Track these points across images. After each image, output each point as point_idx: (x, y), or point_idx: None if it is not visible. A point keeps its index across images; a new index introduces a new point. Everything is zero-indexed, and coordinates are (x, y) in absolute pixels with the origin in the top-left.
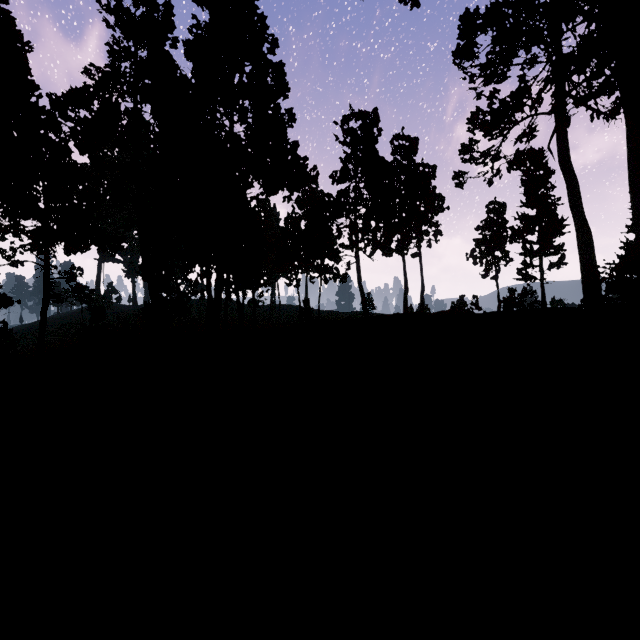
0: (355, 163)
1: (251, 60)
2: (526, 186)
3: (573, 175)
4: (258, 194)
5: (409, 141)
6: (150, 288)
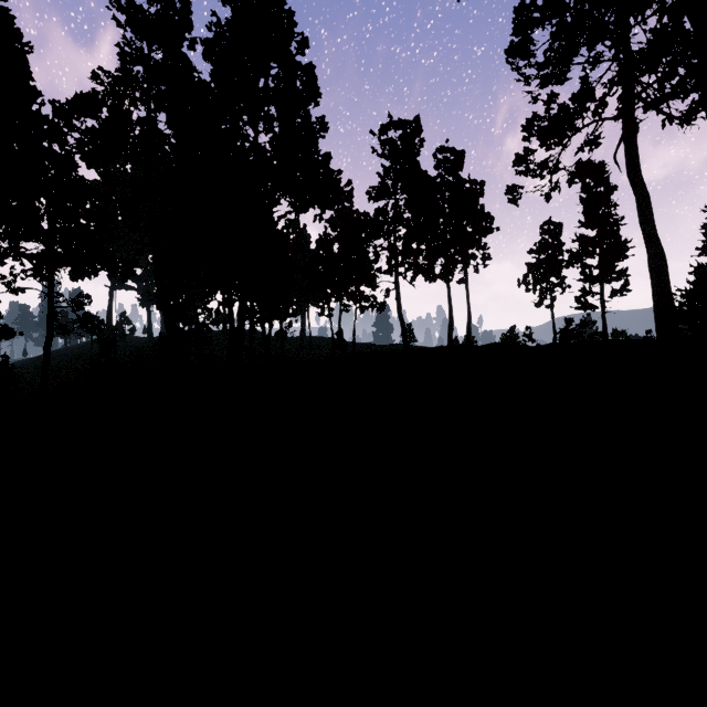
0: (394, 178)
1: (278, 62)
2: (585, 204)
3: (644, 188)
4: (286, 213)
5: (454, 154)
6: (165, 318)
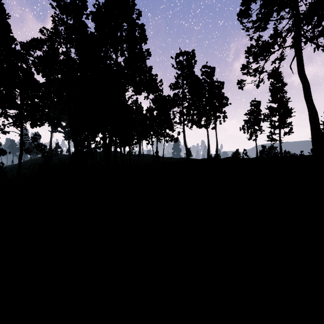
0: (182, 79)
1: (127, 22)
2: (272, 92)
3: (306, 80)
4: (131, 95)
5: (210, 69)
6: (74, 145)
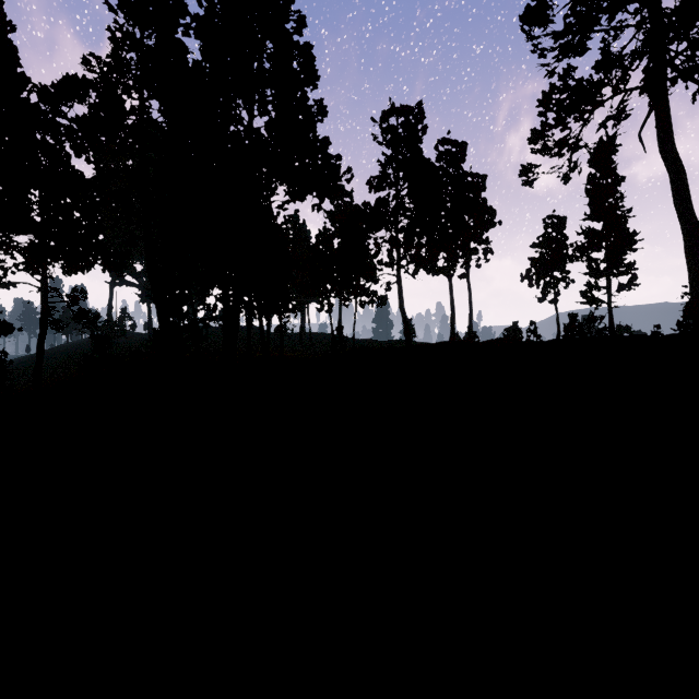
0: (396, 166)
1: (273, 40)
2: (591, 196)
3: (679, 164)
4: (283, 203)
5: (456, 146)
6: (158, 312)
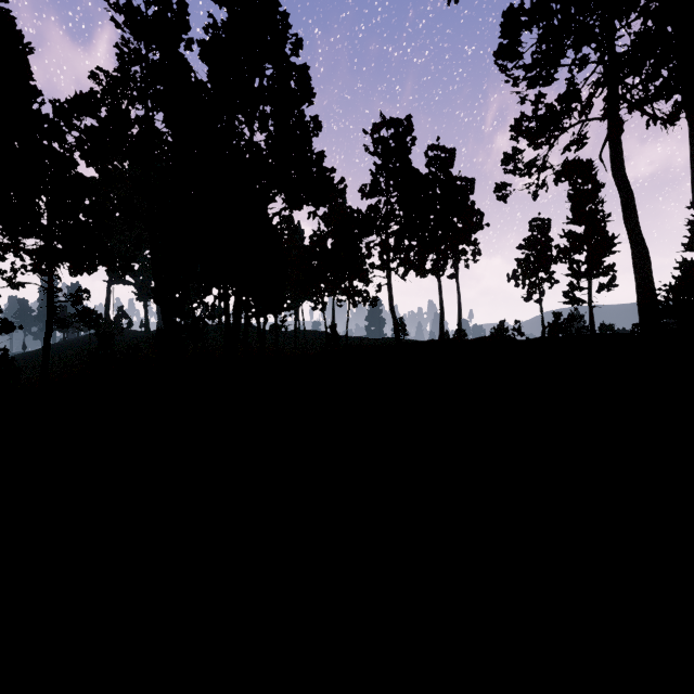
0: (386, 175)
1: (273, 62)
2: (573, 201)
3: (628, 187)
4: (280, 209)
5: (445, 152)
6: (163, 312)
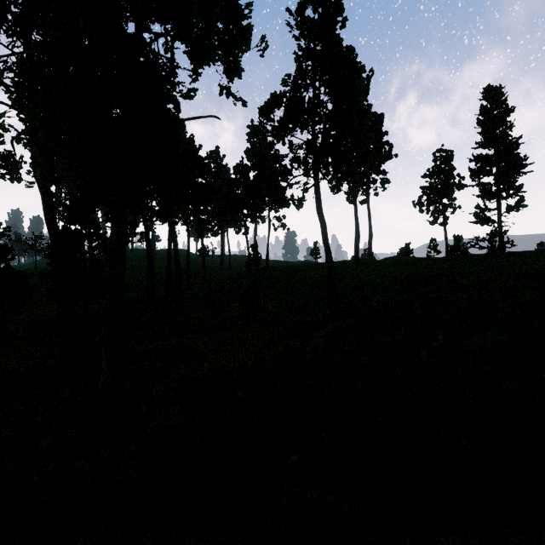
0: (313, 59)
1: None
2: (484, 124)
3: None
4: (188, 90)
5: None
6: (45, 213)
